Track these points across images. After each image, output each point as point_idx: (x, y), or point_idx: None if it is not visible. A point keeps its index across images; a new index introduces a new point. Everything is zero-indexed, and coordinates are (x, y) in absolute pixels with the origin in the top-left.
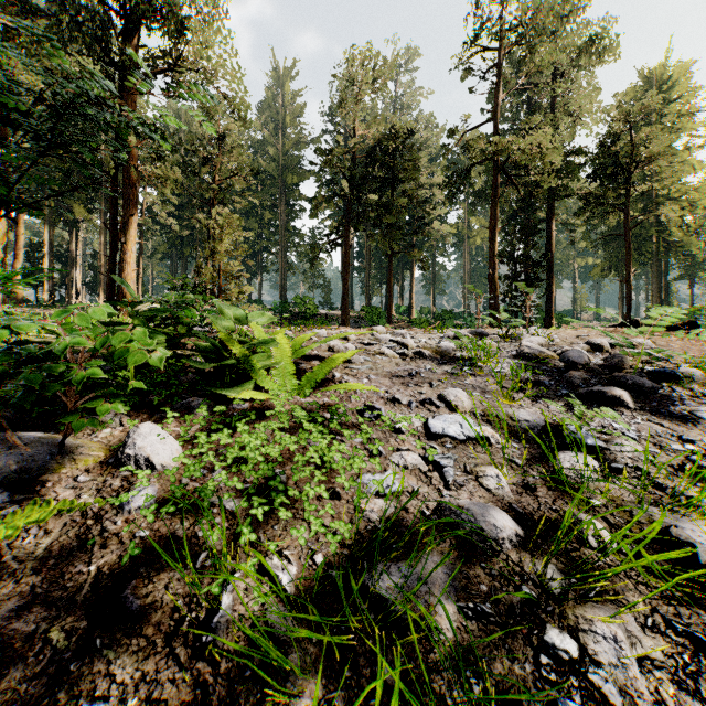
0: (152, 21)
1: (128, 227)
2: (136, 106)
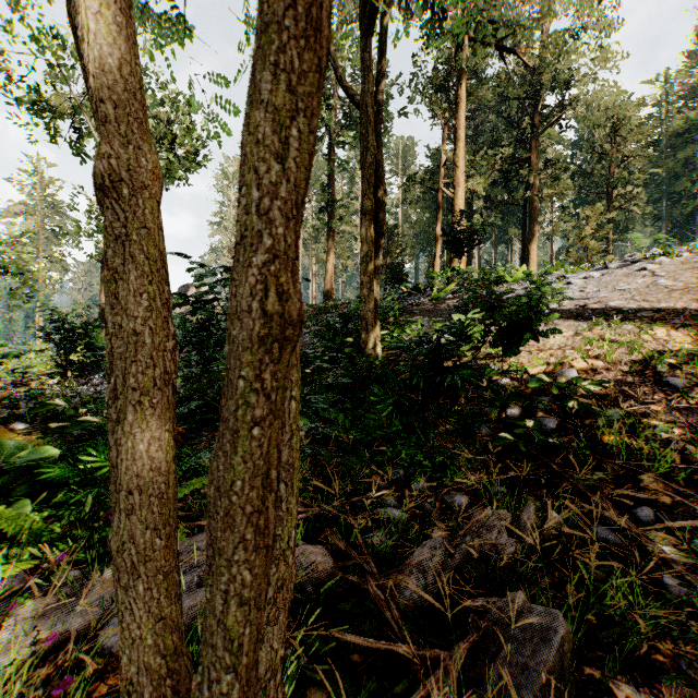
0: (545, 92)
1: (530, 236)
2: (536, 153)
